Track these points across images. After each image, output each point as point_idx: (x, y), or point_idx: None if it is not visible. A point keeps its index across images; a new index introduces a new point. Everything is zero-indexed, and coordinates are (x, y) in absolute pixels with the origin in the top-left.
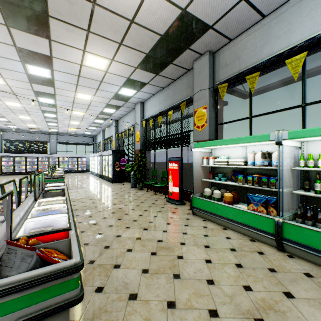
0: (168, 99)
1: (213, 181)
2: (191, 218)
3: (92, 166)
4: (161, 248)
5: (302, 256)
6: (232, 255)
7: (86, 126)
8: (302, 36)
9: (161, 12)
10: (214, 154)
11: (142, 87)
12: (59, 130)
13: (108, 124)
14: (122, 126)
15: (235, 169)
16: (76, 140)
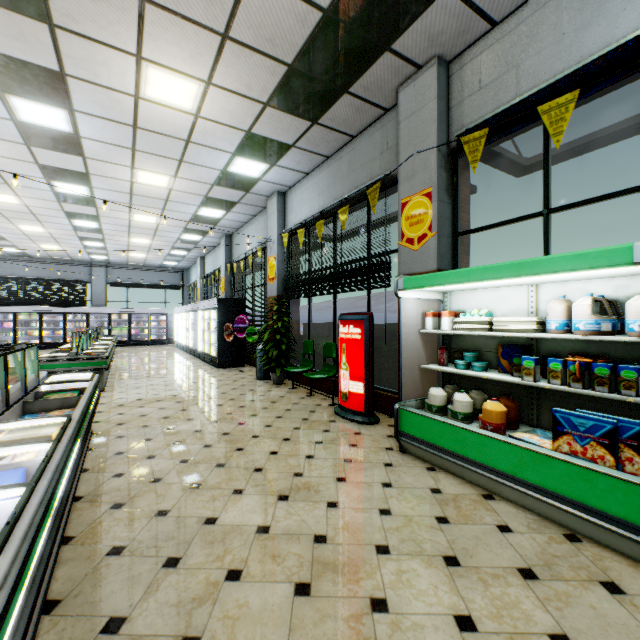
0: (338, 182)
1: (453, 371)
2: (397, 462)
3: (178, 332)
4: (323, 565)
5: None
6: (532, 595)
7: (165, 248)
8: None
9: None
10: (451, 304)
11: (281, 155)
12: (111, 256)
13: (211, 244)
14: (240, 247)
15: (507, 341)
16: (148, 278)
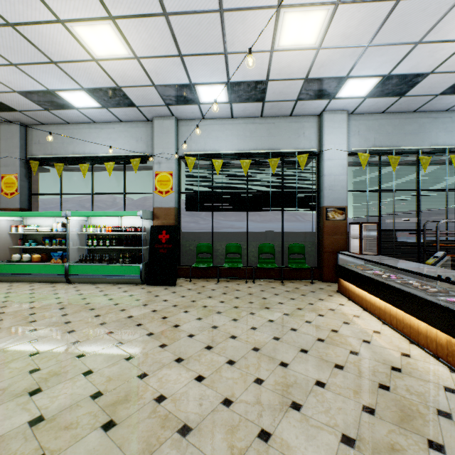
0: None
1: (24, 247)
2: None
3: None
4: None
5: (79, 282)
6: (30, 291)
7: None
8: (91, 151)
9: None
10: (27, 222)
11: None
12: None
13: None
14: None
15: (47, 235)
16: None
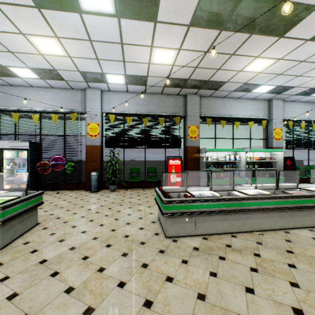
0: (151, 105)
1: (212, 169)
2: None
3: None
4: None
5: None
6: None
7: None
8: (234, 114)
9: (225, 76)
10: (201, 154)
11: (136, 84)
12: None
13: None
14: (15, 101)
15: (213, 162)
16: None
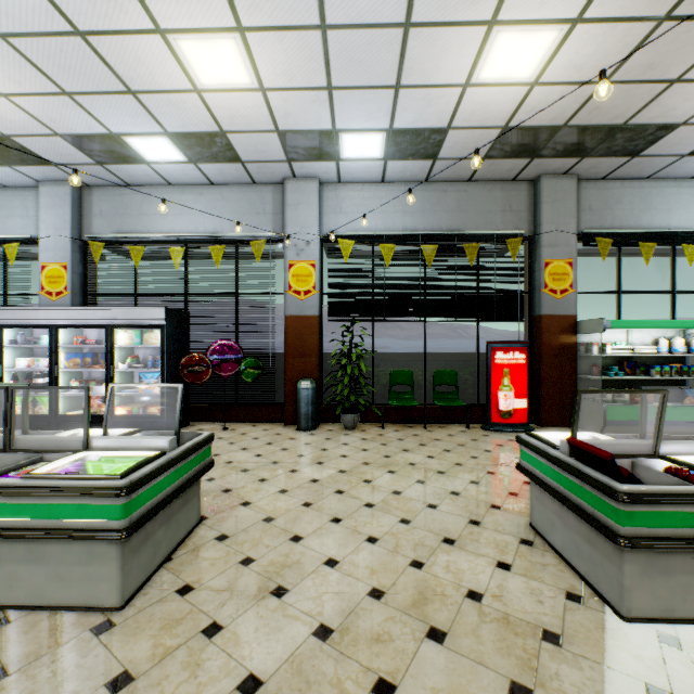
0: (441, 212)
1: (616, 377)
2: None
3: None
4: None
5: None
6: None
7: None
8: (679, 224)
9: (685, 106)
10: (579, 337)
11: (410, 158)
12: None
13: None
14: (136, 219)
15: (615, 359)
16: None
